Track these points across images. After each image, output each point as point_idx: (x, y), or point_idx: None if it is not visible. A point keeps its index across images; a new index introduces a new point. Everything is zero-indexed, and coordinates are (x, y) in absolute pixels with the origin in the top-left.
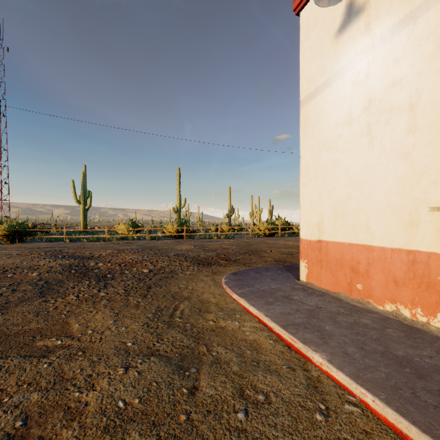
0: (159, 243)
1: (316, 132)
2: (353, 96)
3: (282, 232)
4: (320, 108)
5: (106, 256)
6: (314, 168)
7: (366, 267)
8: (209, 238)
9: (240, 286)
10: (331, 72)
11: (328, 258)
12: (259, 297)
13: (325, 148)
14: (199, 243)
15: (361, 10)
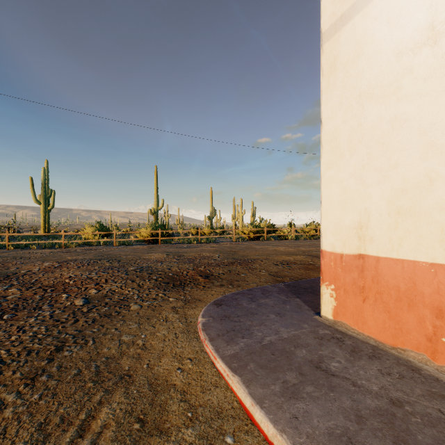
0: (126, 249)
1: (354, 75)
2: None
3: (267, 236)
4: (362, 34)
5: (37, 272)
6: (349, 135)
7: None
8: (188, 242)
9: (229, 334)
10: None
11: (381, 287)
12: (267, 368)
13: (373, 98)
14: (175, 249)
15: None
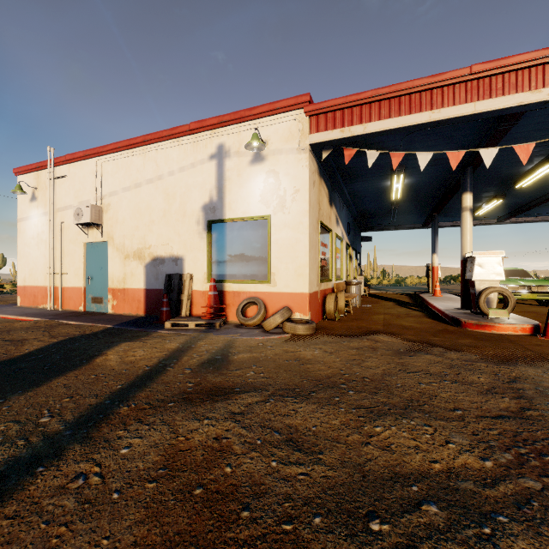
0: None
1: (24, 237)
2: (34, 229)
3: None
4: (25, 228)
5: None
6: (23, 253)
7: (38, 294)
8: None
9: None
10: (28, 215)
11: (28, 293)
12: None
13: (27, 246)
14: None
15: (36, 199)
